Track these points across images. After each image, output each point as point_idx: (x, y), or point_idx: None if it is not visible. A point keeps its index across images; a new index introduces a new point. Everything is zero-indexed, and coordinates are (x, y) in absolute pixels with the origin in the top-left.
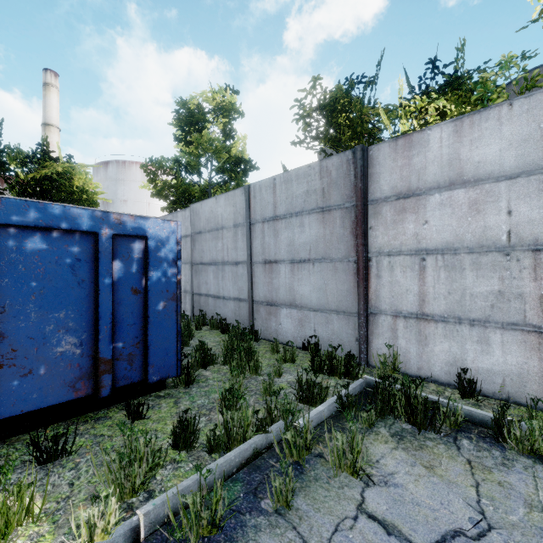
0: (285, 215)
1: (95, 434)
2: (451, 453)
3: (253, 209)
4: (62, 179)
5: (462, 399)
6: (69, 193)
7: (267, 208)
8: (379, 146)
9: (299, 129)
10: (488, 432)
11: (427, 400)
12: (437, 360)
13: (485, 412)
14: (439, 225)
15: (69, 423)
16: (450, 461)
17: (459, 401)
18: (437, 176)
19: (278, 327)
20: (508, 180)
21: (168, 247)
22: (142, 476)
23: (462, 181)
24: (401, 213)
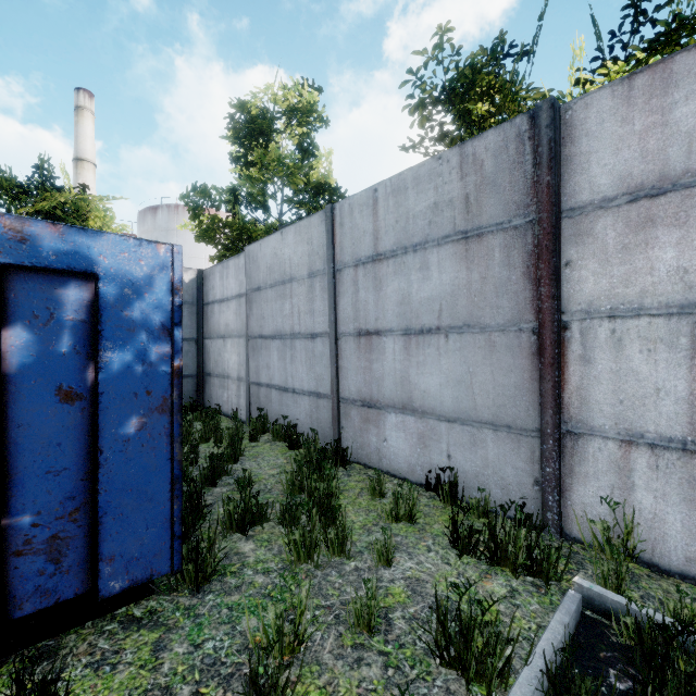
0: (394, 252)
1: None
2: None
3: (339, 245)
4: (70, 217)
5: None
6: None
7: (363, 241)
8: (588, 98)
9: (412, 123)
10: None
11: None
12: None
13: None
14: None
15: None
16: None
17: None
18: None
19: (382, 445)
20: None
21: (150, 298)
22: None
23: None
24: (643, 228)
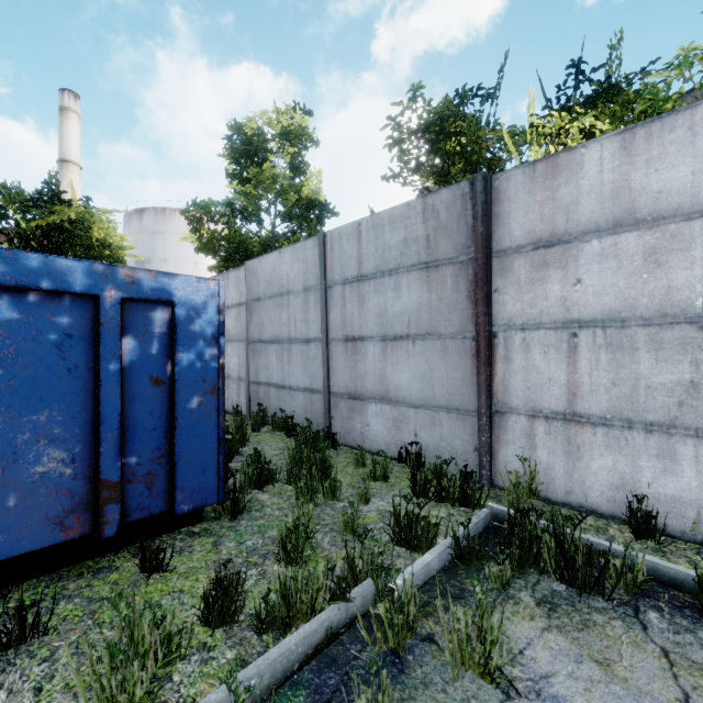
0: (374, 274)
1: (90, 597)
2: (635, 636)
3: (330, 266)
4: (76, 229)
5: (636, 540)
6: (86, 248)
7: (349, 264)
8: (509, 173)
9: (392, 158)
10: (688, 600)
11: (591, 549)
12: (595, 481)
13: (679, 567)
14: (599, 285)
15: (54, 578)
16: (636, 651)
17: (632, 544)
18: (595, 215)
19: (365, 430)
20: None
21: (205, 317)
22: (148, 681)
23: (634, 220)
24: (541, 268)
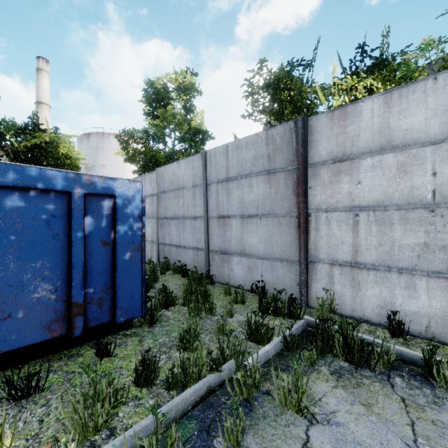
0: (236, 177)
1: (67, 371)
2: (386, 391)
3: (209, 171)
4: (49, 147)
5: (392, 338)
6: (55, 159)
7: (221, 171)
8: (318, 117)
9: (248, 104)
10: (418, 371)
11: (363, 342)
12: (369, 303)
13: (415, 352)
14: (371, 185)
15: (45, 360)
16: (386, 399)
17: (389, 340)
18: (369, 143)
19: (230, 273)
20: (433, 145)
21: (134, 204)
22: (105, 415)
23: (392, 146)
24: (337, 175)
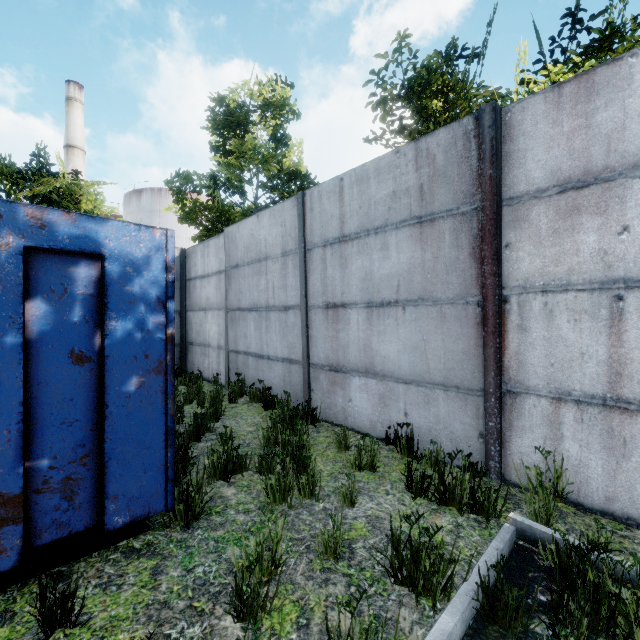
0: (358, 234)
1: None
2: None
3: (309, 227)
4: (64, 200)
5: None
6: None
7: (330, 224)
8: (525, 102)
9: (375, 118)
10: None
11: None
12: None
13: None
14: None
15: None
16: None
17: None
18: None
19: (347, 405)
20: None
21: (148, 275)
22: None
23: None
24: (570, 216)
